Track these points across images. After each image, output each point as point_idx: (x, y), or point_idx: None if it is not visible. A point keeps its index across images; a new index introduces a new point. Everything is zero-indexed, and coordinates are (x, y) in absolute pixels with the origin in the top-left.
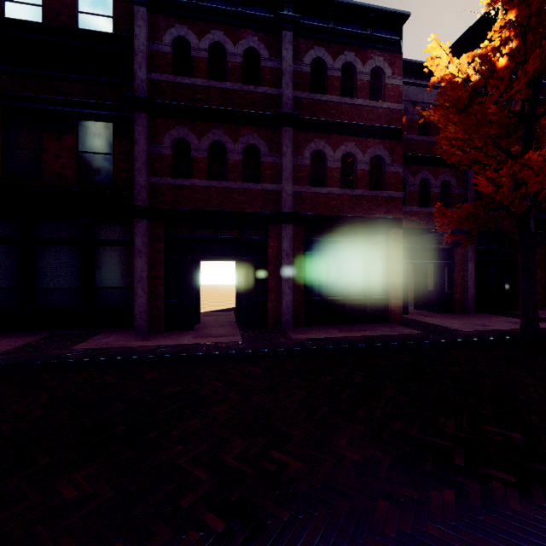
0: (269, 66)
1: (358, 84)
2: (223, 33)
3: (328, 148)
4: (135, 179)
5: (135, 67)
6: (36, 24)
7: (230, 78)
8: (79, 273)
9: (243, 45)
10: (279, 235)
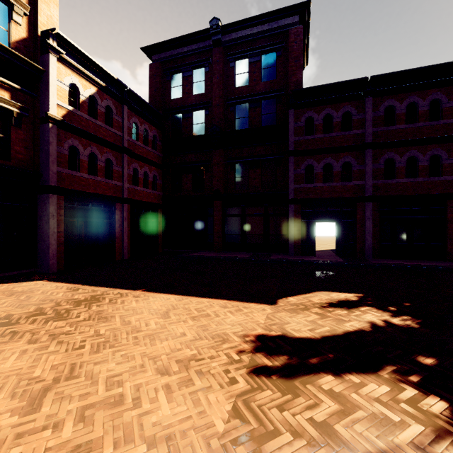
0: (357, 118)
1: (419, 113)
2: (331, 108)
3: (396, 156)
4: (289, 187)
5: (289, 137)
6: (250, 129)
7: (335, 130)
8: (263, 228)
9: (342, 111)
10: (363, 208)
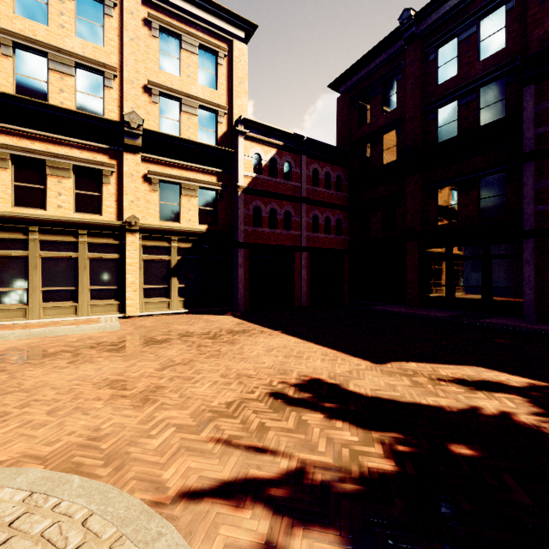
0: None
1: None
2: None
3: None
4: (523, 211)
5: (523, 132)
6: (456, 137)
7: None
8: (480, 277)
9: None
10: None
